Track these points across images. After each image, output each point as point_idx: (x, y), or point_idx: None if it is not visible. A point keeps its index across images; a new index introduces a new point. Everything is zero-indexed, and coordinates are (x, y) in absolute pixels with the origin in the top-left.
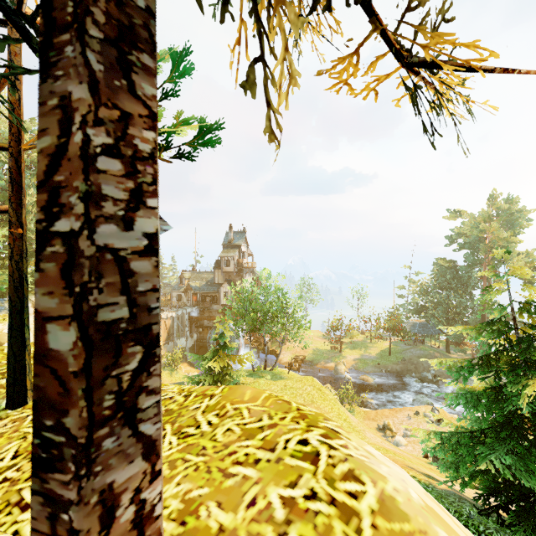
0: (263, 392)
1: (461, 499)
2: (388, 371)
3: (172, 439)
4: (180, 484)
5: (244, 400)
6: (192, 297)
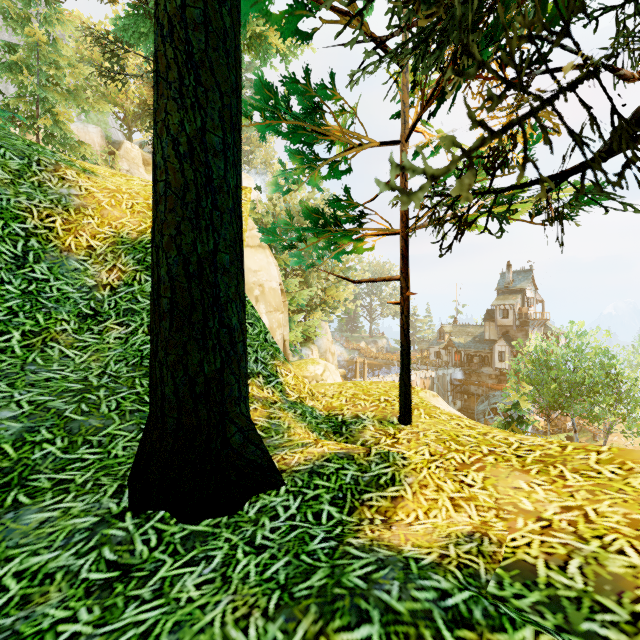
0: None
1: None
2: None
3: (573, 475)
4: (612, 507)
5: None
6: (454, 356)
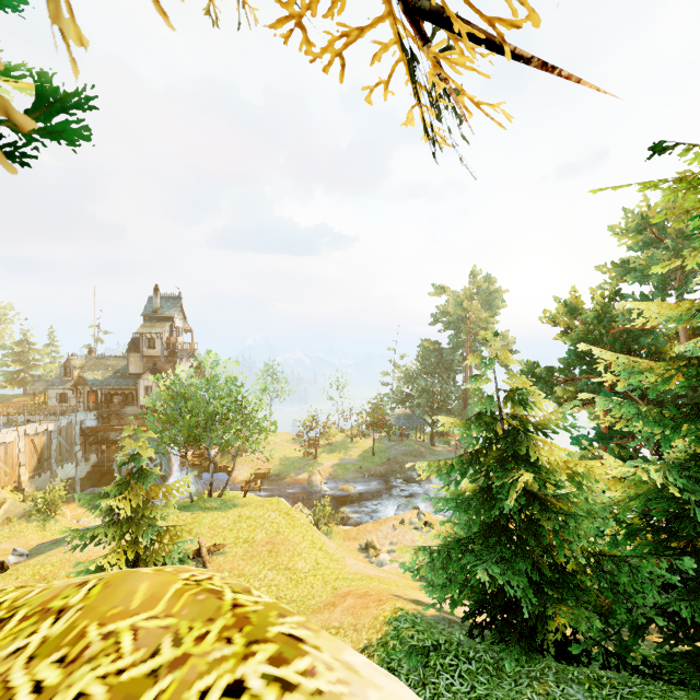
0: (173, 581)
1: (450, 624)
2: (371, 475)
3: None
4: None
5: (131, 609)
6: (87, 397)
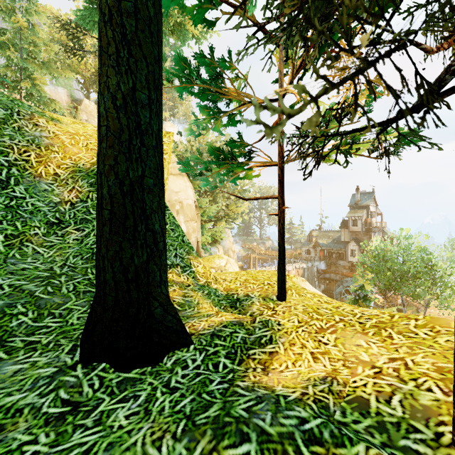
0: None
1: None
2: None
3: (398, 336)
4: (424, 358)
5: (452, 327)
6: (319, 253)
